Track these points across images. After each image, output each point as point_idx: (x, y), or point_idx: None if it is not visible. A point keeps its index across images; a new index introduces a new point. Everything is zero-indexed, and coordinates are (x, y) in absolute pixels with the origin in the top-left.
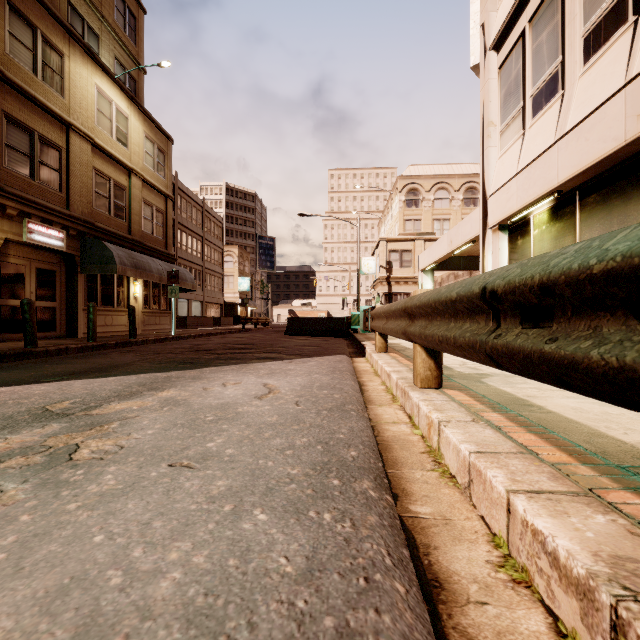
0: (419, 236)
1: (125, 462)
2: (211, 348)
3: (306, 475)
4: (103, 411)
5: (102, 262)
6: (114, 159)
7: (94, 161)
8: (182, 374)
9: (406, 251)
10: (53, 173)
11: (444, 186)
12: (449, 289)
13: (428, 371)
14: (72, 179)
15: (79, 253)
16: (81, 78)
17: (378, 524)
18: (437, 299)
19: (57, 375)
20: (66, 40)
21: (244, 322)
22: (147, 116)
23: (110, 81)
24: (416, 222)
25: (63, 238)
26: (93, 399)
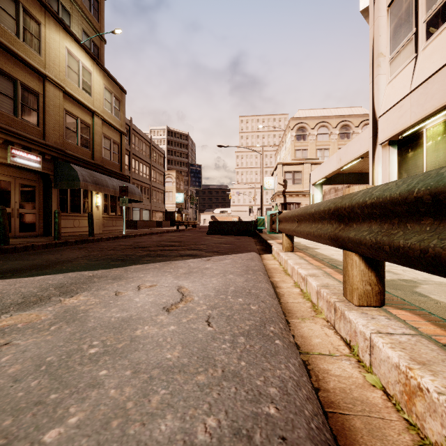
0: (307, 161)
1: None
2: (147, 245)
3: None
4: None
5: (69, 179)
6: (80, 103)
7: (65, 104)
8: (107, 273)
9: (297, 172)
10: (32, 112)
11: (325, 124)
12: None
13: (367, 285)
14: (47, 117)
15: (53, 173)
16: (54, 42)
17: None
18: None
19: None
20: (42, 12)
21: (178, 224)
22: (106, 73)
23: (77, 45)
24: (304, 151)
25: (40, 161)
26: None
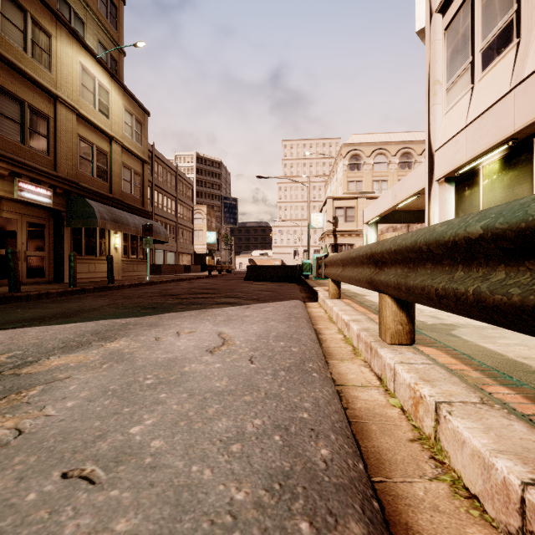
0: (361, 195)
1: (6, 466)
2: (177, 293)
3: (258, 506)
4: (35, 369)
5: (85, 217)
6: (97, 128)
7: (79, 129)
8: (140, 320)
9: (350, 208)
10: (42, 139)
11: (382, 152)
12: (455, 225)
13: (399, 325)
14: (59, 144)
15: (65, 209)
16: (67, 56)
17: None
18: (433, 239)
19: (20, 321)
20: (53, 23)
21: (210, 269)
22: (126, 91)
23: (93, 60)
24: (358, 183)
25: (50, 196)
26: (35, 351)
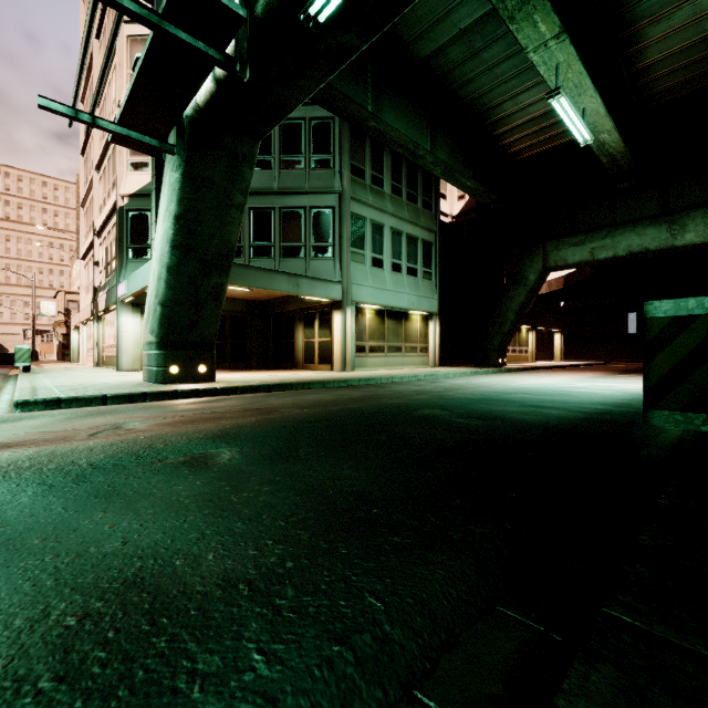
0: None
1: None
2: None
3: None
4: None
5: None
6: None
7: None
8: None
9: None
10: None
11: None
12: None
13: None
14: None
15: None
16: None
17: (6, 373)
18: None
19: None
20: None
21: None
22: None
23: None
24: None
25: None
26: None
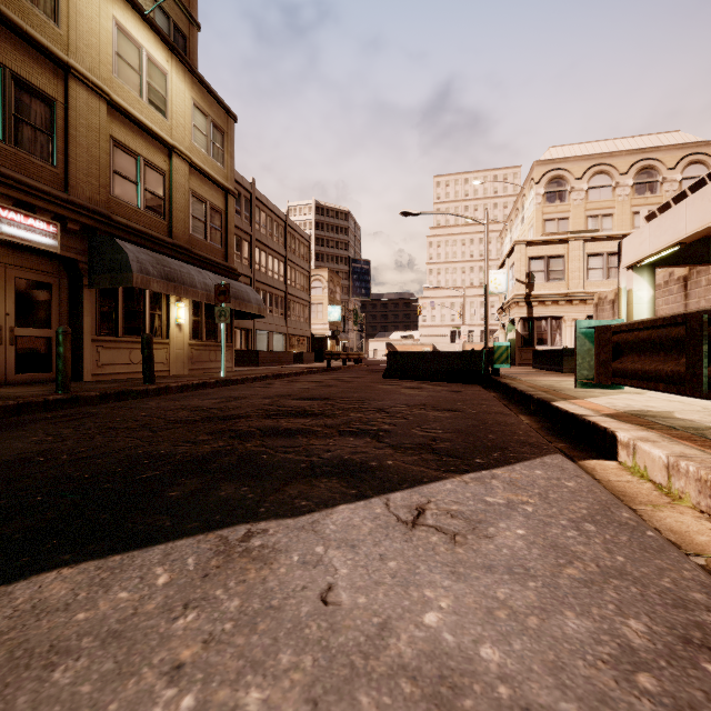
0: (576, 235)
1: None
2: (243, 410)
3: None
4: None
5: (114, 270)
6: (145, 129)
7: (112, 128)
8: None
9: (555, 257)
10: (40, 136)
11: (604, 169)
12: None
13: None
14: (73, 148)
15: (85, 258)
16: (89, 4)
17: None
18: None
19: None
20: None
21: (329, 358)
22: (196, 78)
23: (138, 18)
24: (561, 222)
25: (56, 233)
26: None
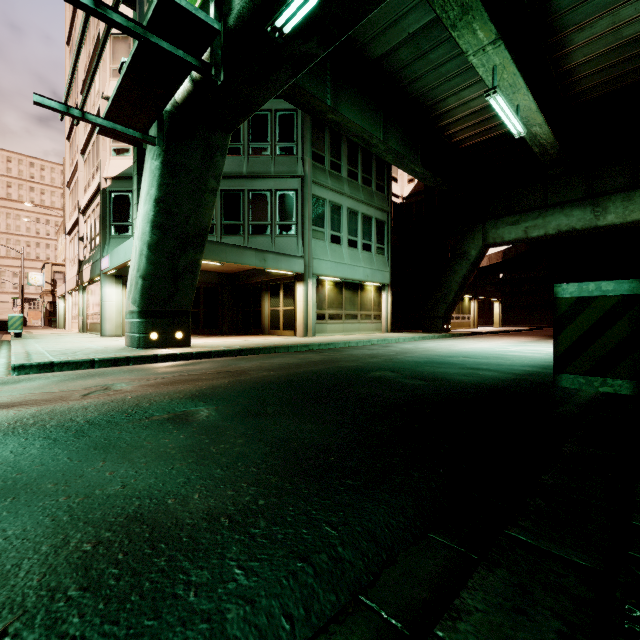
0: None
1: None
2: None
3: None
4: None
5: None
6: None
7: None
8: None
9: None
10: None
11: None
12: None
13: None
14: None
15: None
16: None
17: None
18: None
19: None
20: None
21: None
22: None
23: None
24: None
25: None
26: None
